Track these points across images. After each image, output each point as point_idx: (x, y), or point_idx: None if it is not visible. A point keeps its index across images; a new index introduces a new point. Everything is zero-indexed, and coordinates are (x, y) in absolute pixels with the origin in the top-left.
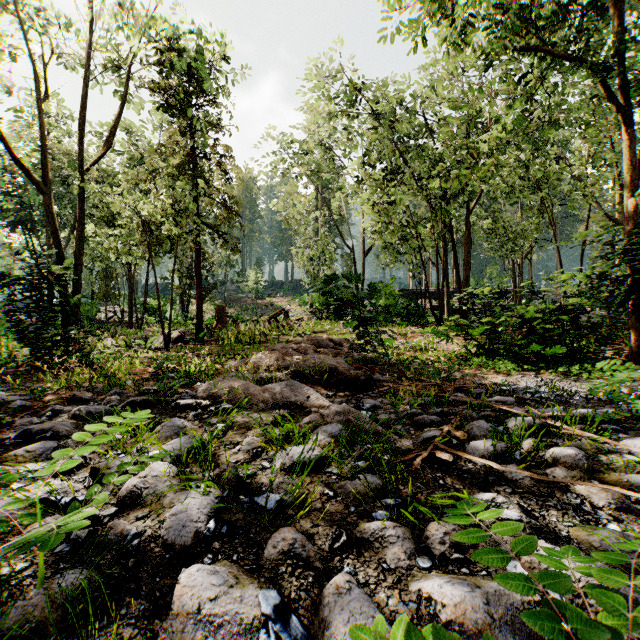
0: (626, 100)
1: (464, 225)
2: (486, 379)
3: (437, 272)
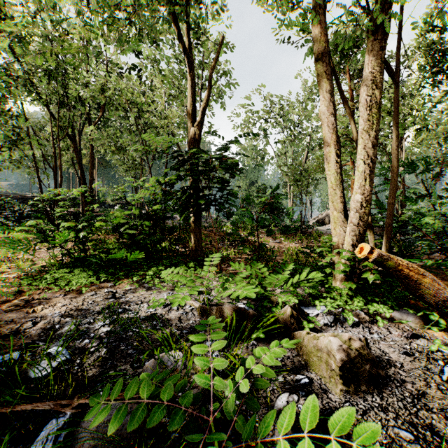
0: (190, 48)
1: (100, 148)
2: (32, 313)
3: (55, 176)
